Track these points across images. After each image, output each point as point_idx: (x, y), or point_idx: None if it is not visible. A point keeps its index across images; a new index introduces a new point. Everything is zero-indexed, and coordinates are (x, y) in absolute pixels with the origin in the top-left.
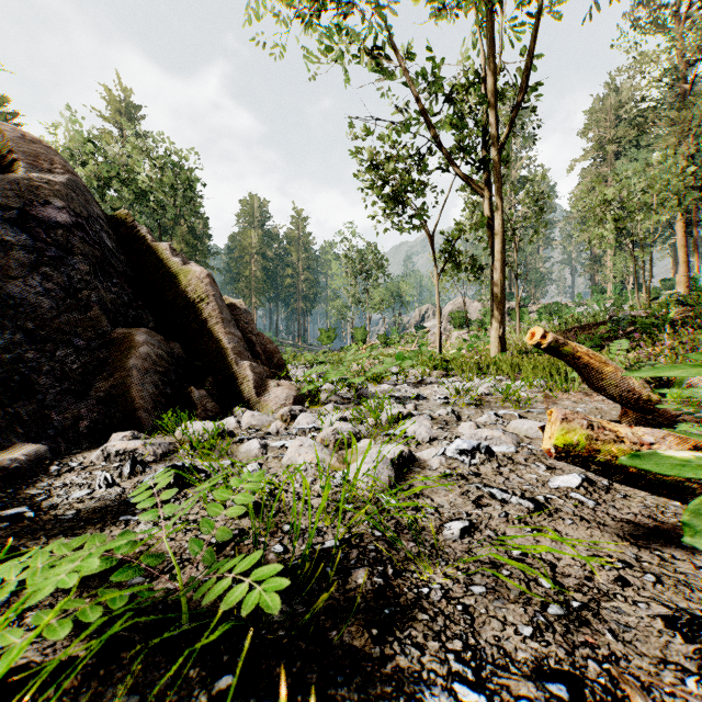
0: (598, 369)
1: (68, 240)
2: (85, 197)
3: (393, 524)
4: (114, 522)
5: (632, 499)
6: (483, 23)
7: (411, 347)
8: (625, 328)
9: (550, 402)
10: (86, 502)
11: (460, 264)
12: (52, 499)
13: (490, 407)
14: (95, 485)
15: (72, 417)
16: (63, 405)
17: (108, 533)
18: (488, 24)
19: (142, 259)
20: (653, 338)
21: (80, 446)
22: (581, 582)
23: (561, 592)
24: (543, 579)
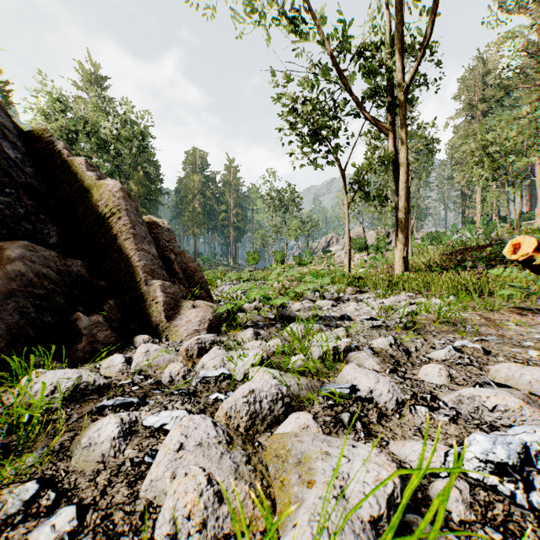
0: None
1: None
2: None
3: None
4: None
5: None
6: None
7: (321, 266)
8: None
9: (496, 326)
10: None
11: (368, 193)
12: None
13: (430, 332)
14: None
15: None
16: None
17: None
18: None
19: (55, 174)
20: None
21: None
22: None
23: None
24: None
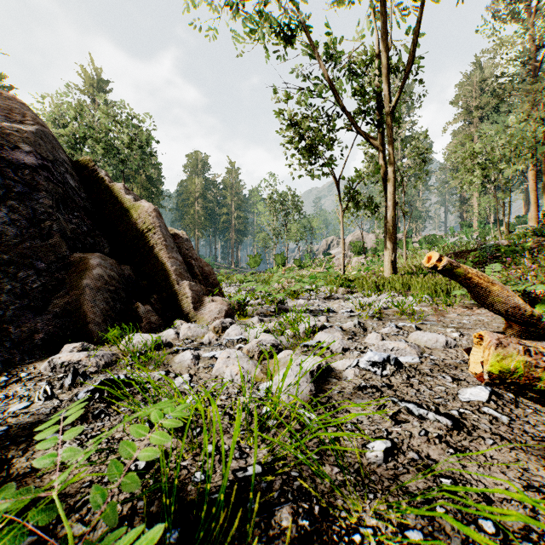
0: (486, 288)
1: (34, 179)
2: (52, 145)
3: (315, 444)
4: (40, 441)
5: (542, 414)
6: (378, 12)
7: (320, 269)
8: (491, 254)
9: (439, 315)
10: (20, 417)
11: (360, 203)
12: None
13: (390, 319)
14: (35, 397)
15: (29, 330)
16: (21, 319)
17: (30, 455)
18: (383, 10)
19: (100, 196)
20: (514, 262)
21: (34, 357)
22: (526, 526)
23: (507, 540)
24: (483, 520)
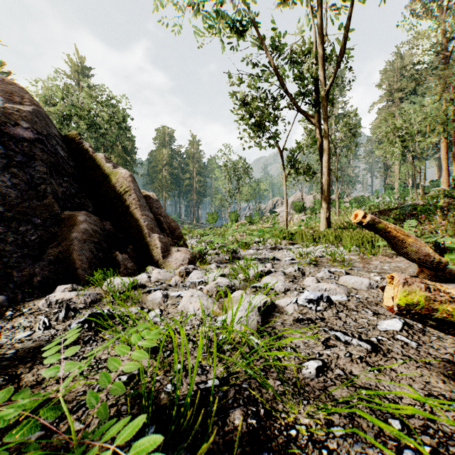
0: (402, 239)
1: (31, 150)
2: (45, 122)
3: (261, 363)
4: (42, 361)
5: (444, 340)
6: (315, 10)
7: (267, 224)
8: (409, 212)
9: (365, 262)
10: (25, 343)
11: (300, 170)
12: (0, 340)
13: (324, 266)
14: (36, 328)
15: (29, 274)
16: (22, 265)
17: (34, 372)
18: (319, 9)
19: (85, 164)
20: (428, 219)
21: (33, 296)
22: (426, 424)
23: (410, 434)
24: (392, 420)
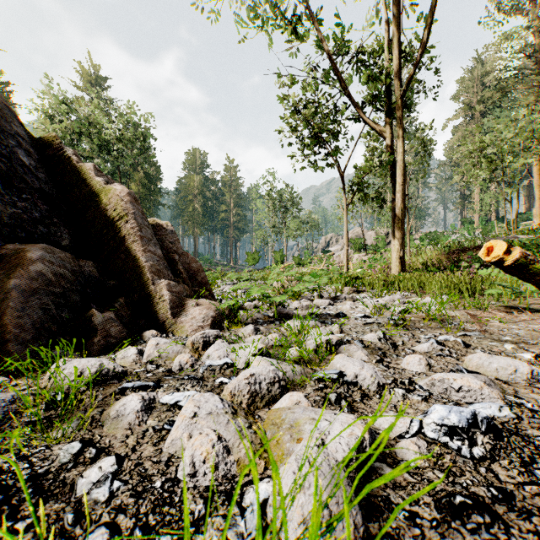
0: None
1: None
2: (1, 113)
3: None
4: None
5: None
6: None
7: (320, 266)
8: None
9: (480, 322)
10: None
11: (365, 195)
12: None
13: (418, 328)
14: None
15: None
16: None
17: None
18: None
19: (65, 179)
20: None
21: None
22: None
23: None
24: None
